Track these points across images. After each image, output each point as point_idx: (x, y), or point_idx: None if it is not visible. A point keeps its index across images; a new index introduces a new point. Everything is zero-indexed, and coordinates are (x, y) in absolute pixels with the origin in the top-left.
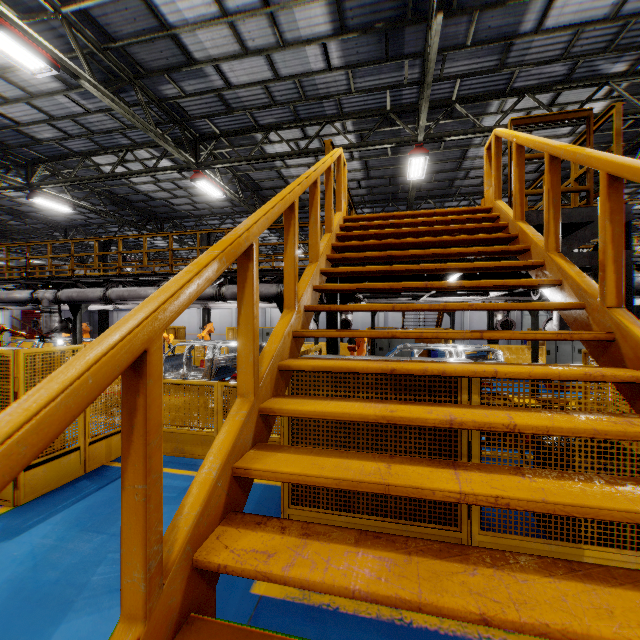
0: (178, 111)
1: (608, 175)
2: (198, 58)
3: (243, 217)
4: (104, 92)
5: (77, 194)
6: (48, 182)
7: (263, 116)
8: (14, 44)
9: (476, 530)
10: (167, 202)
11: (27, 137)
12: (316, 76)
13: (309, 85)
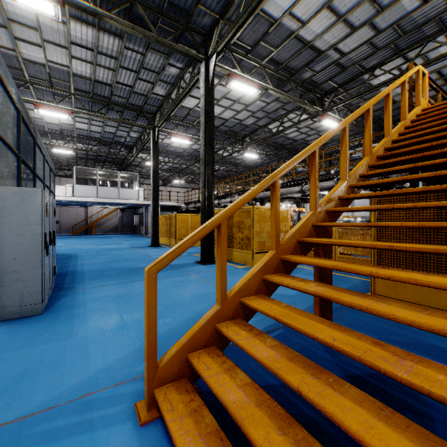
0: (311, 84)
1: None
2: (323, 49)
3: (355, 138)
4: (277, 91)
5: (259, 148)
6: (250, 145)
7: (368, 62)
8: (247, 87)
9: None
10: (304, 140)
11: (243, 126)
12: (412, 14)
13: (406, 24)
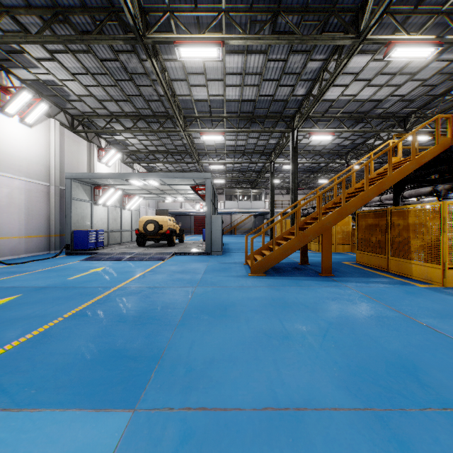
0: (388, 113)
1: (365, 165)
2: (382, 98)
3: None
4: (351, 130)
5: (369, 156)
6: (351, 159)
7: (435, 91)
8: (323, 137)
9: (389, 256)
10: None
11: (342, 146)
12: (448, 66)
13: (448, 70)
